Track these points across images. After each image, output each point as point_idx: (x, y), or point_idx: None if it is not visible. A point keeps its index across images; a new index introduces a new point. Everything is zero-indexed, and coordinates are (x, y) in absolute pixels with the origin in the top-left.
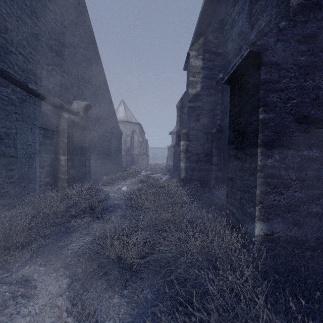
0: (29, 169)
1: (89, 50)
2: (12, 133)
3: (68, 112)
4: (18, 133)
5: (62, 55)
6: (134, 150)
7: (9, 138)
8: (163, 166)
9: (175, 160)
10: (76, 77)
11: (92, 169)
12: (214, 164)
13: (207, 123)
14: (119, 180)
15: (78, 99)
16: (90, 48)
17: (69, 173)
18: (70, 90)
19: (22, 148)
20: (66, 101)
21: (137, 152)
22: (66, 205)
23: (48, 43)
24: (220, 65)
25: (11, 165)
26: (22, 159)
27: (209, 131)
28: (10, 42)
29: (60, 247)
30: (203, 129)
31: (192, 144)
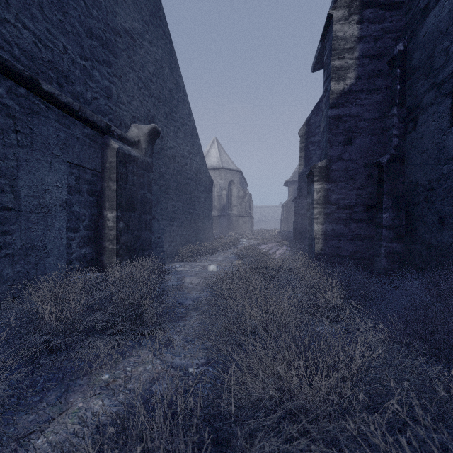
0: (45, 232)
1: (159, 47)
2: (9, 167)
3: (122, 141)
4: (22, 169)
5: (112, 47)
6: (232, 209)
7: (2, 175)
8: (275, 232)
9: (297, 222)
10: (137, 86)
11: (164, 236)
12: (385, 226)
13: (368, 145)
14: (206, 253)
15: (140, 122)
16: (160, 44)
17: (121, 240)
18: (125, 106)
19: (32, 195)
20: (118, 123)
21: (236, 212)
22: (86, 304)
23: (84, 22)
24: (397, 27)
25: (6, 225)
26: (31, 215)
27: (374, 162)
28: (4, 2)
29: (4, 446)
30: (361, 159)
31: (337, 188)
